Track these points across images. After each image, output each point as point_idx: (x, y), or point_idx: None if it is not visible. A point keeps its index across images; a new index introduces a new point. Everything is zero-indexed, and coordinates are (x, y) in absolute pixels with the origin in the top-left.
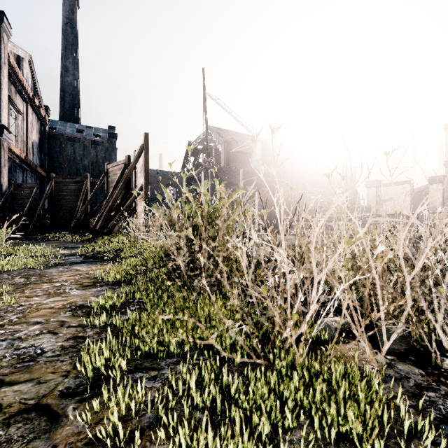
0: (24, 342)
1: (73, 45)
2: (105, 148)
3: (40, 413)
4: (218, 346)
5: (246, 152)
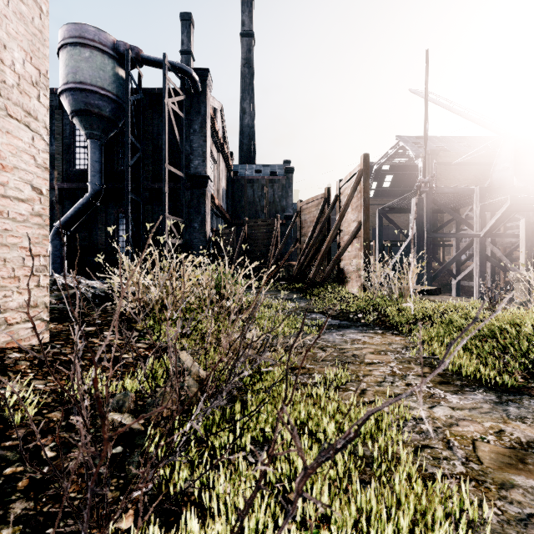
0: None
1: (250, 85)
2: (281, 185)
3: None
4: None
5: (463, 162)
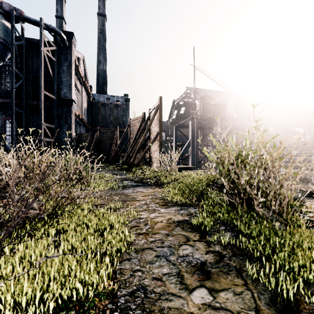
0: (179, 251)
1: (104, 46)
2: (122, 108)
3: None
4: None
5: (216, 104)
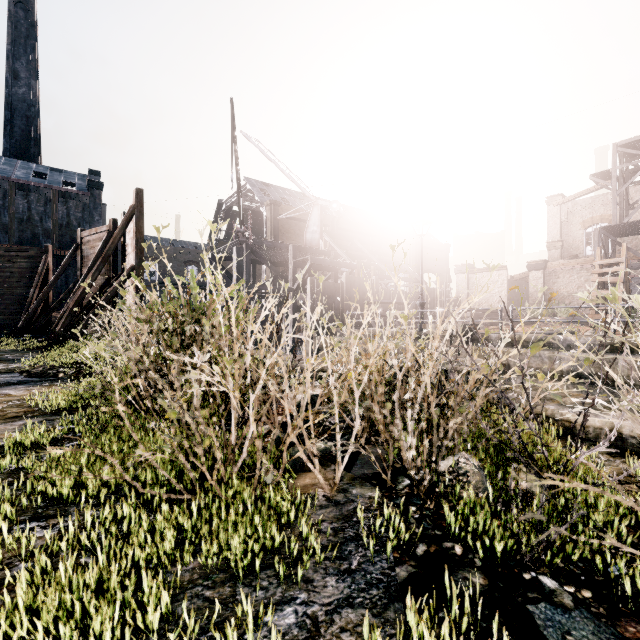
0: None
1: (29, 39)
2: (82, 203)
3: None
4: (134, 482)
5: (302, 219)
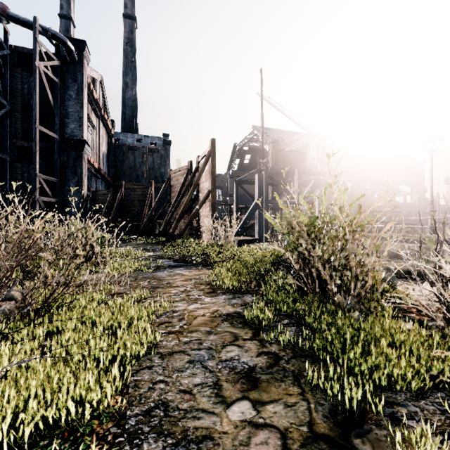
0: (221, 354)
1: (132, 62)
2: (160, 154)
3: (329, 445)
4: None
5: (294, 150)
